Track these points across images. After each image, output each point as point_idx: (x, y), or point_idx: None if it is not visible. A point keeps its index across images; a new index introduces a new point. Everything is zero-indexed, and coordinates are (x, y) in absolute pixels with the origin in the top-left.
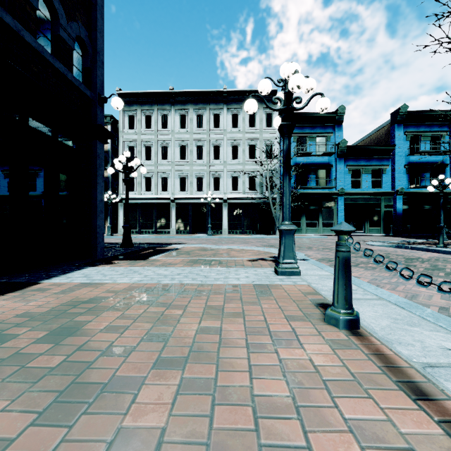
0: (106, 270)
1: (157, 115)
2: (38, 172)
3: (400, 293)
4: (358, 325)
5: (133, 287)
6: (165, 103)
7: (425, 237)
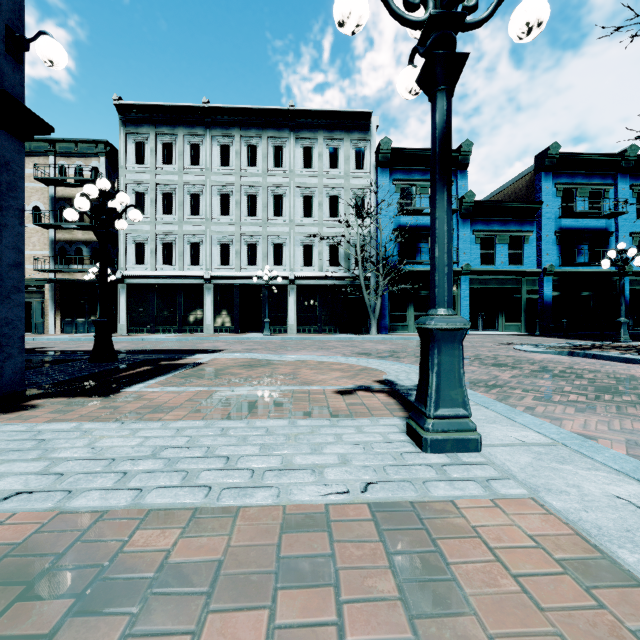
0: None
1: (183, 144)
2: None
3: None
4: None
5: None
6: (195, 124)
7: (585, 337)
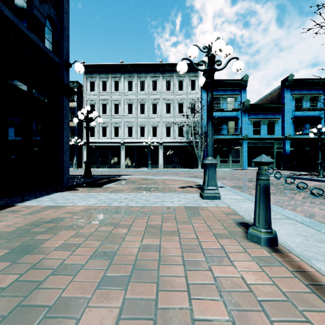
0: (69, 195)
1: (111, 81)
2: (16, 119)
3: (300, 213)
4: (277, 242)
5: (89, 209)
6: (117, 72)
7: (306, 171)
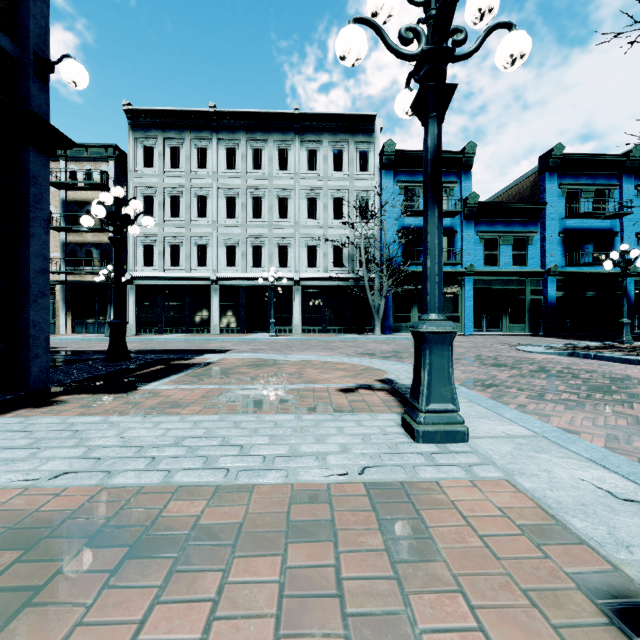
0: (5, 431)
1: (190, 148)
2: None
3: None
4: None
5: (11, 510)
6: (202, 128)
7: (589, 338)
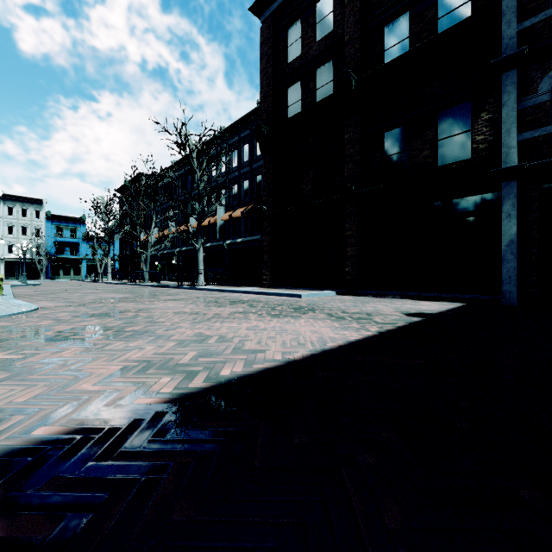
0: None
1: None
2: None
3: None
4: None
5: None
6: None
7: None
